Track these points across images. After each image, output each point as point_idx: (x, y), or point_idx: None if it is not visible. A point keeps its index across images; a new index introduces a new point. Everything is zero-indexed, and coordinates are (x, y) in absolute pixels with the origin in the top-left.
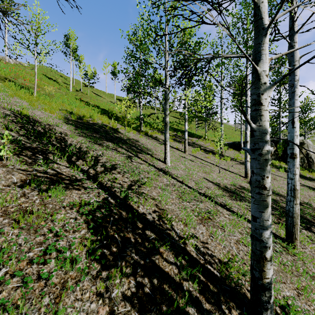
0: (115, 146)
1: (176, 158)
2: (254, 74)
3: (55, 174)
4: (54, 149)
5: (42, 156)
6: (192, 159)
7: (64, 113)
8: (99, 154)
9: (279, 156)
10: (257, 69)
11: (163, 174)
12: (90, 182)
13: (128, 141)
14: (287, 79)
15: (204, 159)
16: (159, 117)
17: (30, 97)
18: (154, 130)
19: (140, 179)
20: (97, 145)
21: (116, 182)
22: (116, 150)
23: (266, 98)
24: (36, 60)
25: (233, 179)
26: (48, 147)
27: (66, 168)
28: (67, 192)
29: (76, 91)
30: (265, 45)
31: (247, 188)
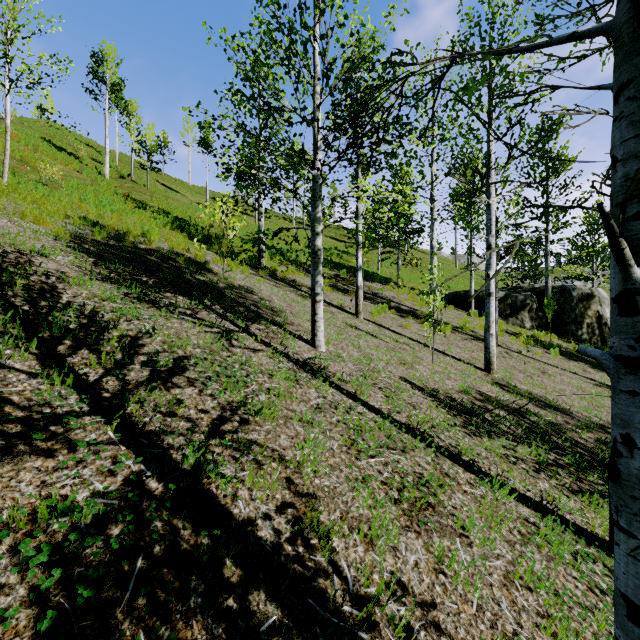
0: (193, 307)
1: (338, 330)
2: (634, 84)
3: None
4: (10, 320)
5: None
6: (374, 331)
7: (78, 226)
8: (144, 329)
9: (546, 322)
10: None
11: (309, 376)
12: (97, 421)
13: (228, 293)
14: (562, 166)
15: (399, 331)
16: (302, 238)
17: None
18: (290, 265)
19: (248, 399)
20: (144, 306)
21: (179, 415)
22: (195, 317)
23: None
24: (8, 98)
25: (463, 378)
26: None
27: (29, 380)
28: (2, 471)
29: (119, 179)
30: None
31: (494, 397)
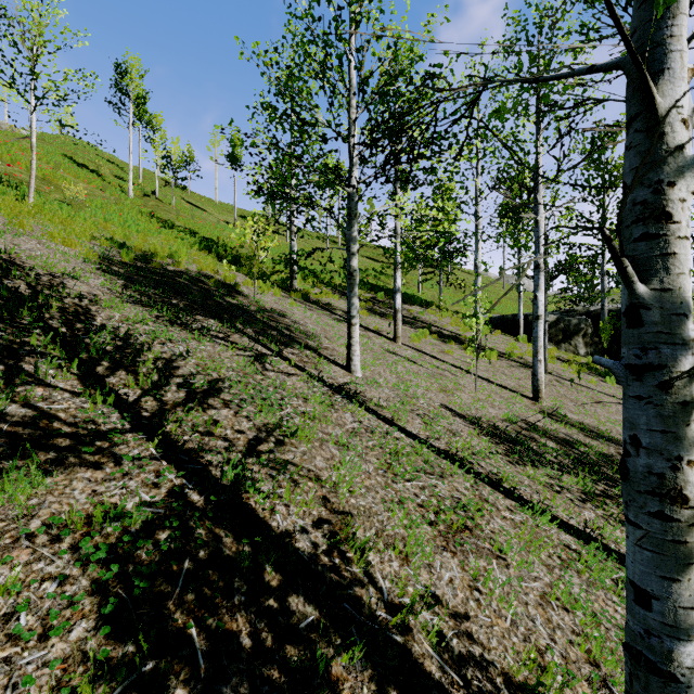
0: (225, 330)
1: (375, 355)
2: (641, 118)
3: (31, 421)
4: (49, 341)
5: (4, 363)
6: (413, 356)
7: (105, 247)
8: (178, 352)
9: (602, 348)
10: (655, 99)
11: (344, 401)
12: (139, 438)
13: (259, 317)
14: (620, 178)
15: (441, 357)
16: (337, 258)
17: (17, 206)
18: (324, 287)
19: (283, 421)
20: (176, 329)
21: (216, 435)
22: (227, 341)
23: (682, 198)
24: (33, 116)
25: (509, 406)
26: (30, 338)
27: (72, 398)
28: (57, 479)
29: (143, 197)
30: (680, 19)
31: (541, 427)
